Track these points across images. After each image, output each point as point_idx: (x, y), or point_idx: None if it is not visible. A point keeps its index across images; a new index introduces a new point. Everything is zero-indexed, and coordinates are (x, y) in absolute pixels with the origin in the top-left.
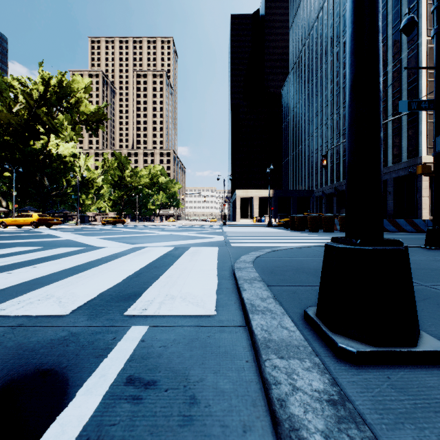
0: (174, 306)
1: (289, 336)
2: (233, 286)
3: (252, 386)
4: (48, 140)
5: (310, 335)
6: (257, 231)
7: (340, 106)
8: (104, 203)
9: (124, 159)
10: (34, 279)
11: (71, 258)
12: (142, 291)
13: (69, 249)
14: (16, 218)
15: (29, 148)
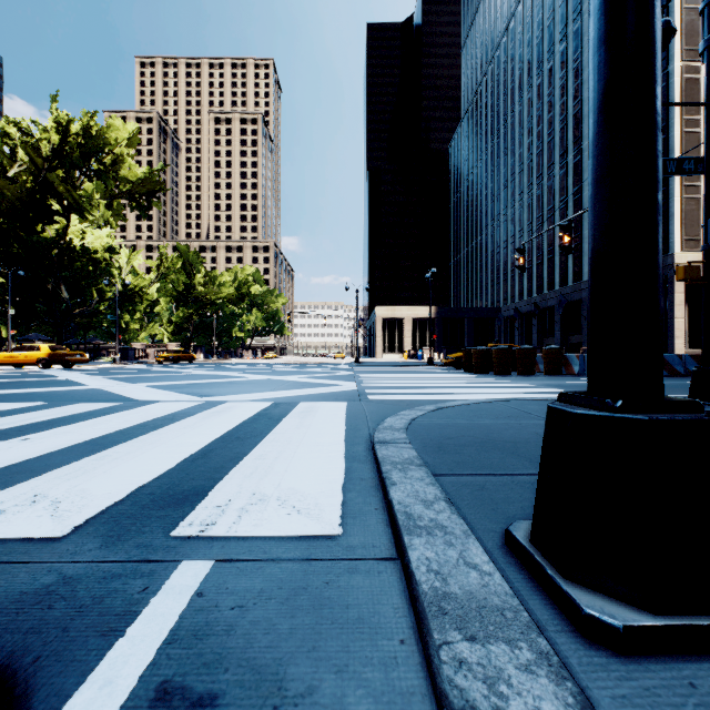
0: (265, 516)
1: (481, 585)
2: (372, 475)
3: (415, 706)
4: (67, 224)
5: (521, 582)
6: (411, 374)
7: (543, 172)
8: (161, 328)
9: (194, 255)
10: (20, 463)
11: (93, 422)
12: (210, 486)
13: (93, 407)
14: (13, 352)
15: (35, 236)
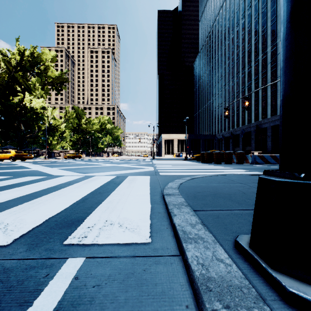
0: (112, 232)
1: (227, 272)
2: (164, 210)
3: None
4: (23, 96)
5: (246, 269)
6: (177, 163)
7: (234, 75)
8: (66, 143)
9: (81, 111)
10: None
11: (32, 185)
12: (85, 217)
13: (32, 178)
14: None
15: (9, 102)
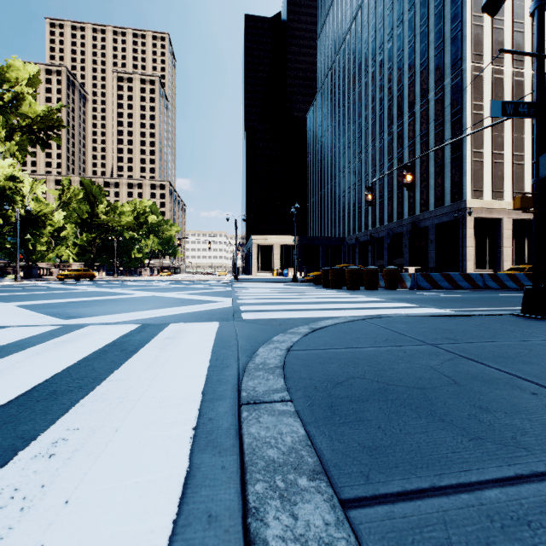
0: None
1: None
2: (232, 496)
3: None
4: None
5: None
6: (280, 289)
7: (376, 137)
8: (66, 250)
9: (97, 188)
10: None
11: None
12: None
13: None
14: None
15: None
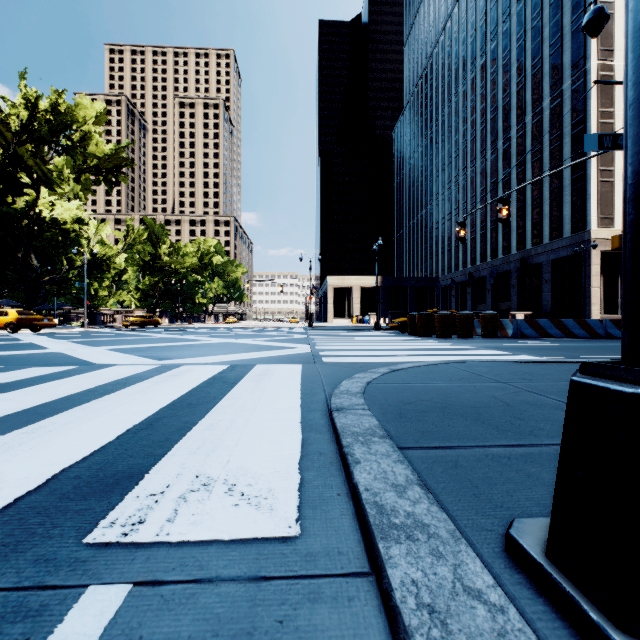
0: (206, 509)
1: (497, 634)
2: (332, 447)
3: None
4: (37, 196)
5: (544, 619)
6: (360, 337)
7: (477, 156)
8: (129, 295)
9: (159, 228)
10: None
11: (40, 387)
12: (148, 466)
13: (46, 371)
14: None
15: (4, 207)
